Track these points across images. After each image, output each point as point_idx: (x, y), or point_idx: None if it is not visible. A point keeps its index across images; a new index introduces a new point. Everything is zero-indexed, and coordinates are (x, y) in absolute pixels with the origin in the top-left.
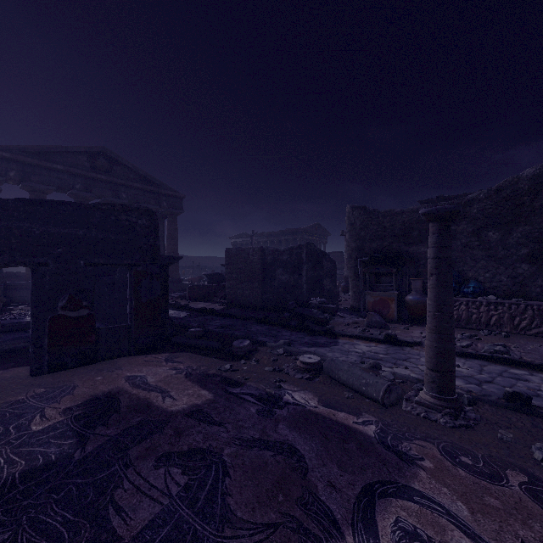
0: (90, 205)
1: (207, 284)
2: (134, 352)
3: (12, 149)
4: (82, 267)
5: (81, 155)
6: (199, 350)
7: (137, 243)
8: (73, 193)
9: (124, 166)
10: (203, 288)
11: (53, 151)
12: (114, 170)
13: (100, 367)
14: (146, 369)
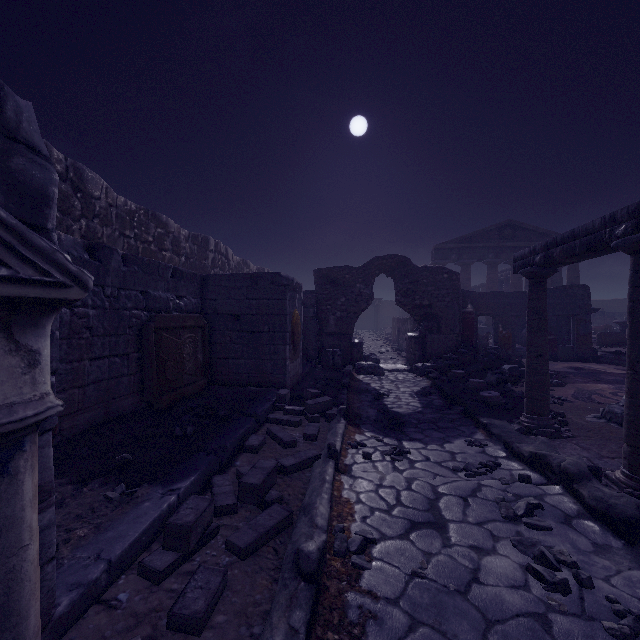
0: (554, 288)
1: (620, 332)
2: (575, 360)
3: (453, 241)
4: (551, 317)
5: (492, 231)
6: (620, 365)
7: (577, 304)
8: (487, 261)
9: (525, 230)
10: (615, 335)
11: (475, 235)
12: (517, 235)
13: (561, 362)
14: (588, 365)
